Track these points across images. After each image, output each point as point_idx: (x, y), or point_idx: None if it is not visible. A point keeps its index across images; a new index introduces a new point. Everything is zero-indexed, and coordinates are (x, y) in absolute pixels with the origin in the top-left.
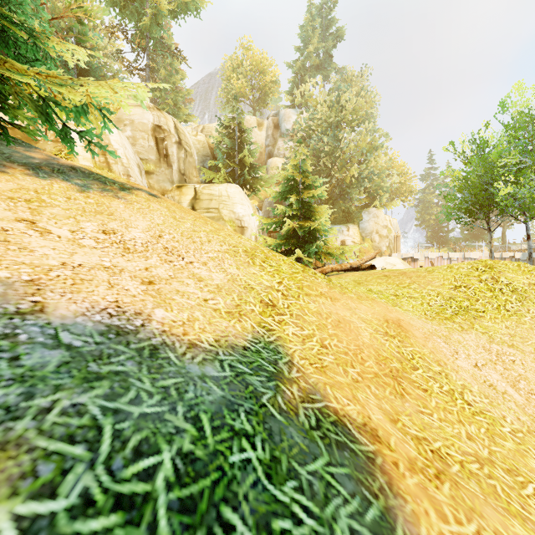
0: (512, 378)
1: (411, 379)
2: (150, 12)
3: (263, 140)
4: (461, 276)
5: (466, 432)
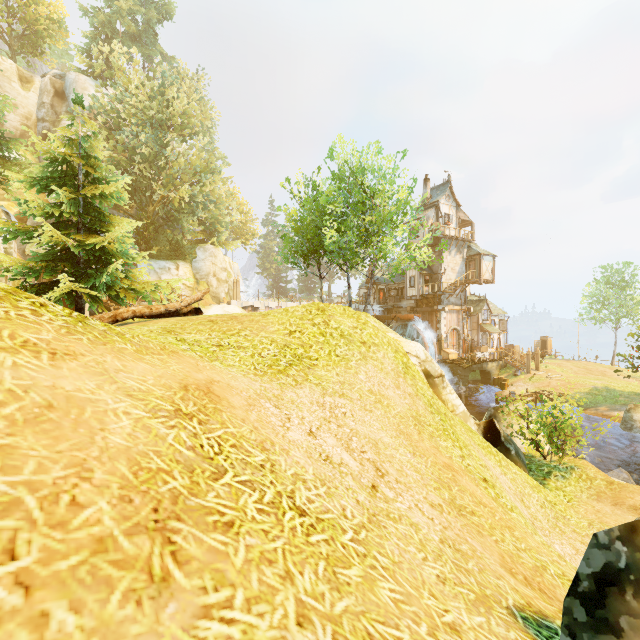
0: (346, 436)
1: (205, 507)
2: None
3: (33, 108)
4: (296, 319)
5: (296, 603)
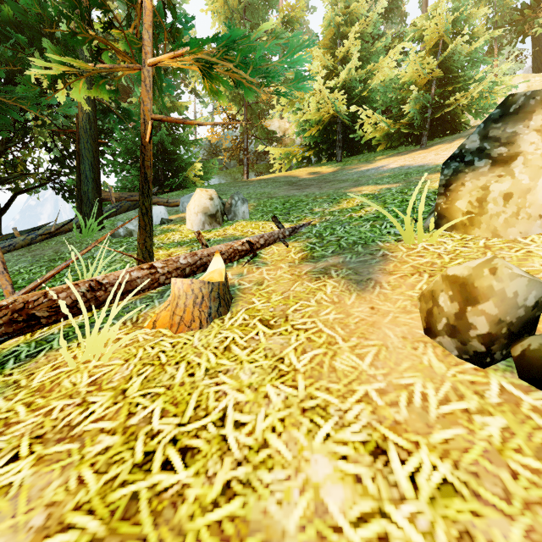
0: None
1: None
2: None
3: None
4: None
5: None
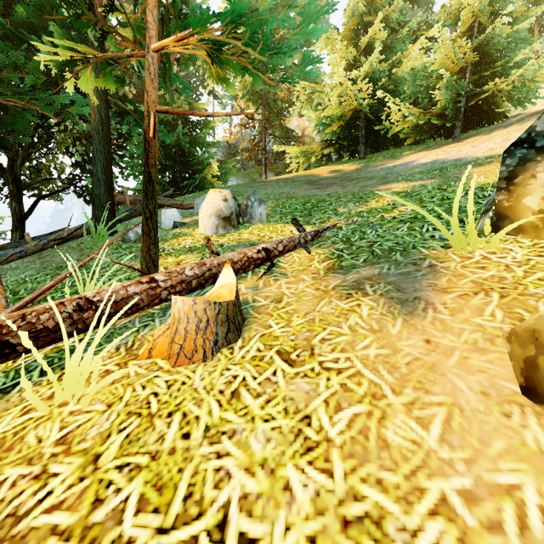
0: None
1: None
2: None
3: None
4: None
5: None
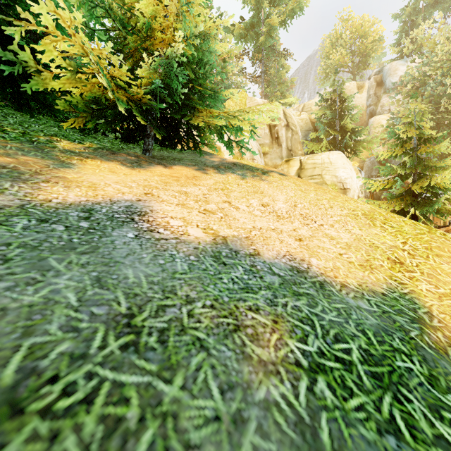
0: None
1: None
2: (265, 30)
3: (364, 102)
4: None
5: None
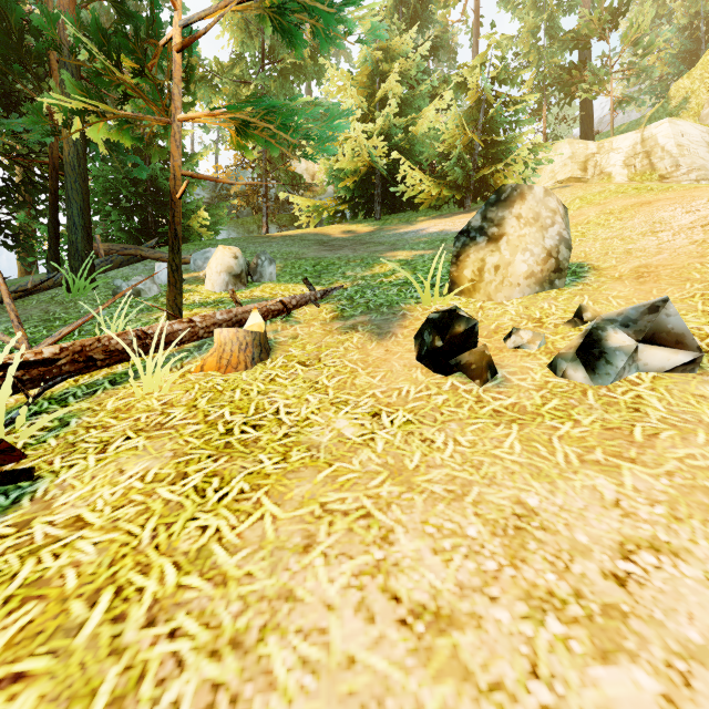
0: None
1: None
2: None
3: None
4: None
5: None
